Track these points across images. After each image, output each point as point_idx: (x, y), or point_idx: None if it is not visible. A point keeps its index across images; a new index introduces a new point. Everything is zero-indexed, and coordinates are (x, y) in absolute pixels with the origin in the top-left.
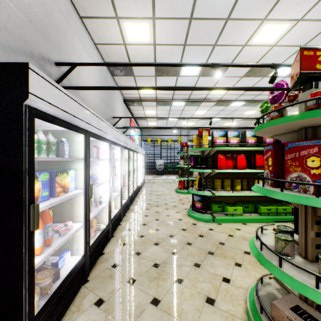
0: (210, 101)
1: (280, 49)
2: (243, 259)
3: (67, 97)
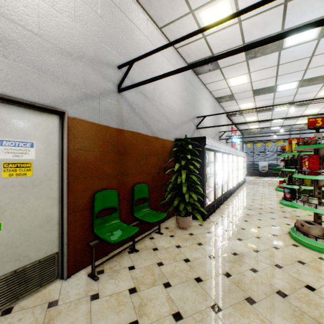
0: (319, 102)
1: None
2: None
3: (211, 140)
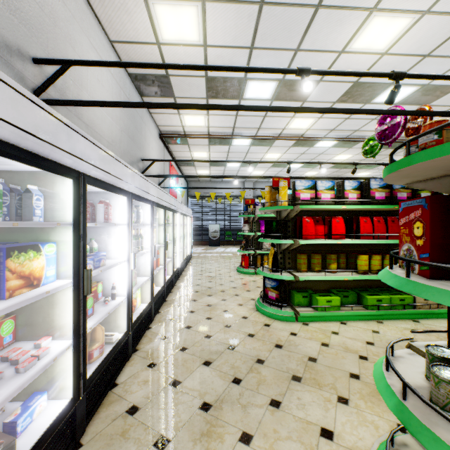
0: (288, 139)
1: (393, 60)
2: (350, 389)
3: (27, 101)
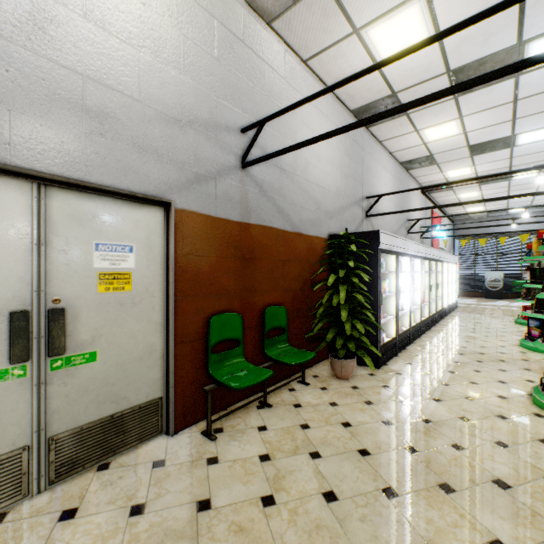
0: None
1: None
2: None
3: (389, 236)
